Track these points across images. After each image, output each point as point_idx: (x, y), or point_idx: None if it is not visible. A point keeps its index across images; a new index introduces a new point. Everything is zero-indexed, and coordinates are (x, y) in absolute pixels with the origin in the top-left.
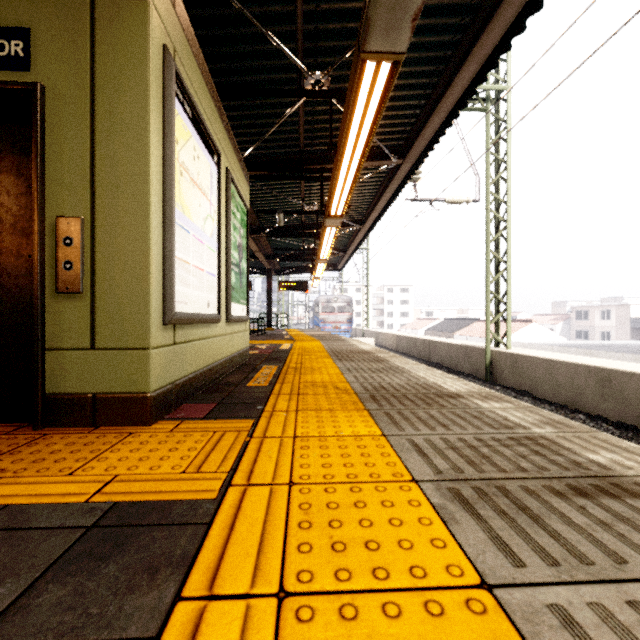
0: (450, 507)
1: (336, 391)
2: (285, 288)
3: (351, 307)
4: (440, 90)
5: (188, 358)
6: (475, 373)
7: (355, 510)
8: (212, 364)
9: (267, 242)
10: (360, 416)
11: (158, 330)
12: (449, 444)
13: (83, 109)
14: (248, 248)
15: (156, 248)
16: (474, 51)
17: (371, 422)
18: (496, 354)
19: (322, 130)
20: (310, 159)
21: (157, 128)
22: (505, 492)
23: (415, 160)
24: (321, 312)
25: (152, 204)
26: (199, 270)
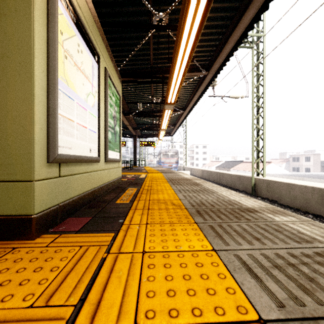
0: None
1: (173, 206)
2: (143, 145)
3: (177, 155)
4: (231, 28)
5: (73, 186)
6: (245, 190)
7: None
8: (94, 188)
9: (133, 120)
10: (192, 229)
11: (42, 167)
12: (271, 261)
13: None
14: (120, 119)
15: (40, 105)
16: None
17: (201, 235)
18: (257, 180)
19: (163, 54)
20: (156, 71)
21: (41, 15)
22: None
23: (215, 72)
24: (162, 158)
25: (36, 71)
26: (82, 127)
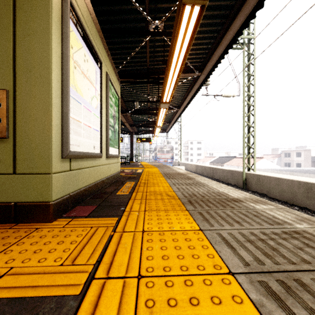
0: (267, 304)
1: (168, 197)
2: (139, 141)
3: (173, 151)
4: (222, 33)
5: (80, 178)
6: (237, 184)
7: (191, 308)
8: (97, 181)
9: (130, 117)
10: (184, 215)
11: (58, 162)
12: (246, 237)
13: (8, 21)
14: (119, 118)
15: (56, 110)
16: (242, 9)
17: (191, 219)
18: (248, 174)
19: (159, 56)
20: (152, 72)
21: (57, 35)
22: (304, 286)
23: (207, 73)
24: (158, 153)
25: (53, 82)
26: (88, 127)
